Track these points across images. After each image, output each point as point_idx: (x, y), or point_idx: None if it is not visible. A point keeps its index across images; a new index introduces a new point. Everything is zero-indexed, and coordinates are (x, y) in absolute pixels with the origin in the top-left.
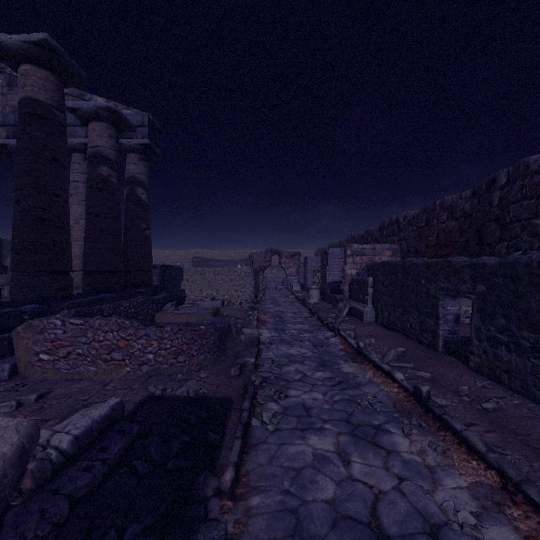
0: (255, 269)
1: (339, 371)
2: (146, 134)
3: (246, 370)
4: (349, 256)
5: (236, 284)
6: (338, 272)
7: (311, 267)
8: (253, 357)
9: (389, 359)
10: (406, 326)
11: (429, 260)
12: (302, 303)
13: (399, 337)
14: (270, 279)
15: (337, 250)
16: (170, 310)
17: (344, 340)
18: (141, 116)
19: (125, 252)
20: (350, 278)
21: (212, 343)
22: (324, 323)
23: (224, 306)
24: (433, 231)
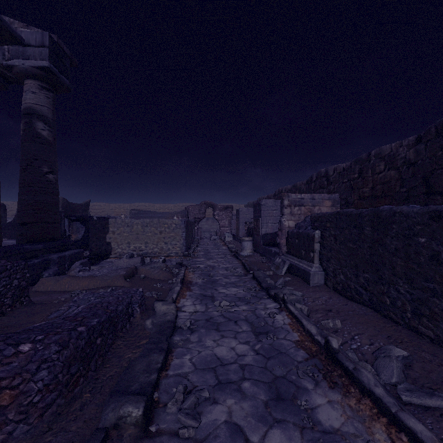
0: (186, 221)
1: (314, 424)
2: (47, 56)
3: (120, 442)
4: (287, 207)
5: (166, 237)
6: (271, 224)
7: (243, 219)
8: (141, 400)
9: (393, 380)
10: (382, 300)
11: (435, 206)
12: (235, 255)
13: (371, 315)
14: (206, 230)
15: (271, 201)
16: (73, 271)
17: (296, 321)
18: (40, 33)
19: (20, 200)
20: (288, 231)
21: (38, 389)
22: (262, 286)
23: (145, 264)
24: (367, 182)
